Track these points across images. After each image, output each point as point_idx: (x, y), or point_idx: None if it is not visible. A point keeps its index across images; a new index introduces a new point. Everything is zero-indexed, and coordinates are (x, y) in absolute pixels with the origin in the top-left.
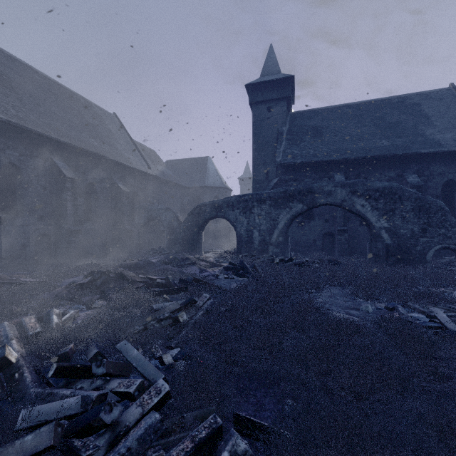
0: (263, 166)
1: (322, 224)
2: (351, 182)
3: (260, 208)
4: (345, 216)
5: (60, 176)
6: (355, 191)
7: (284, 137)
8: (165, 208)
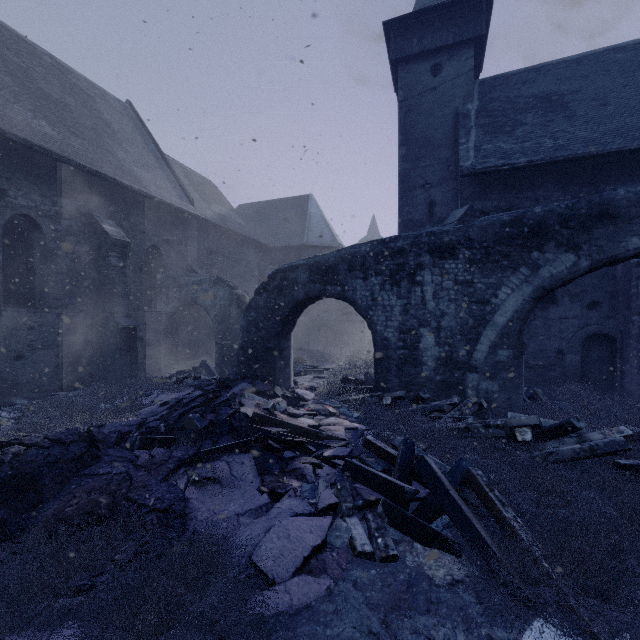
0: (423, 191)
1: (581, 312)
2: None
3: (440, 270)
4: None
5: None
6: None
7: (472, 123)
8: (213, 279)
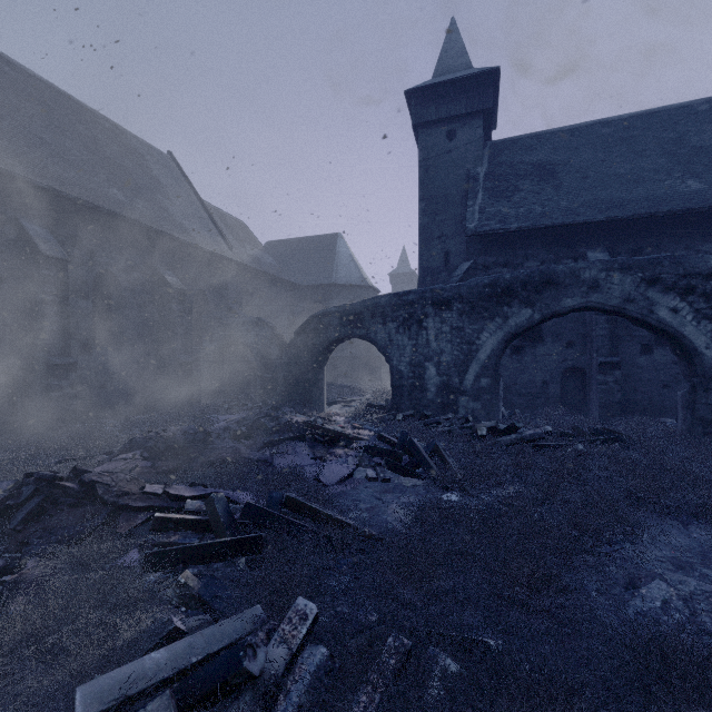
0: (440, 242)
1: (560, 350)
2: (646, 260)
3: (440, 318)
4: (613, 334)
5: (32, 253)
6: (657, 278)
7: (480, 186)
8: (256, 321)
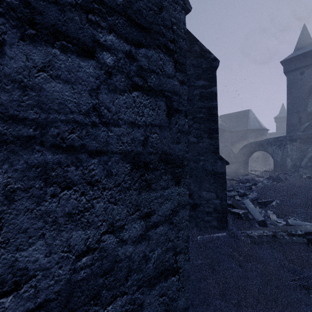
0: (296, 114)
1: None
2: None
3: (292, 144)
4: None
5: None
6: None
7: None
8: (225, 146)
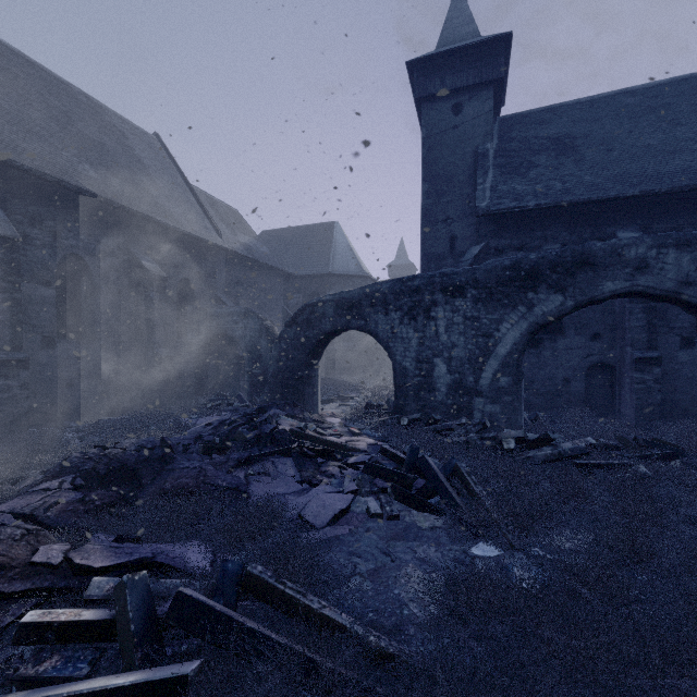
0: (445, 225)
1: (585, 343)
2: None
3: (451, 307)
4: (651, 325)
5: None
6: None
7: (491, 163)
8: (244, 311)
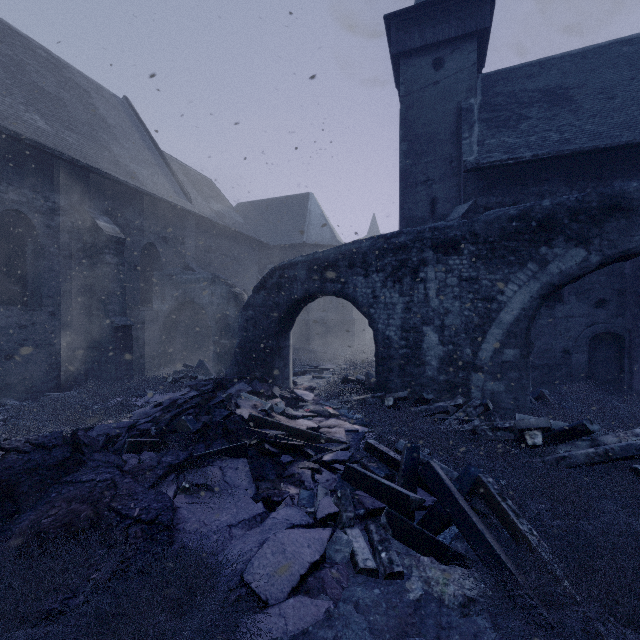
0: (425, 187)
1: (588, 311)
2: None
3: (444, 266)
4: None
5: None
6: None
7: (475, 118)
8: (211, 277)
